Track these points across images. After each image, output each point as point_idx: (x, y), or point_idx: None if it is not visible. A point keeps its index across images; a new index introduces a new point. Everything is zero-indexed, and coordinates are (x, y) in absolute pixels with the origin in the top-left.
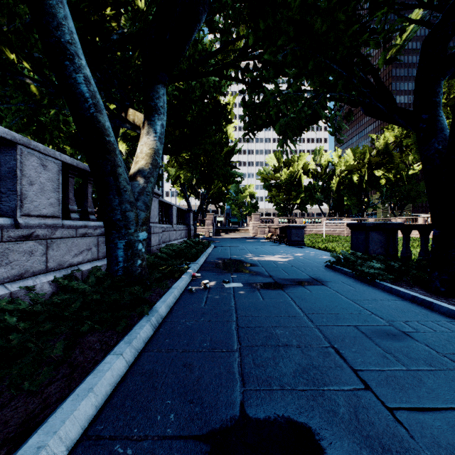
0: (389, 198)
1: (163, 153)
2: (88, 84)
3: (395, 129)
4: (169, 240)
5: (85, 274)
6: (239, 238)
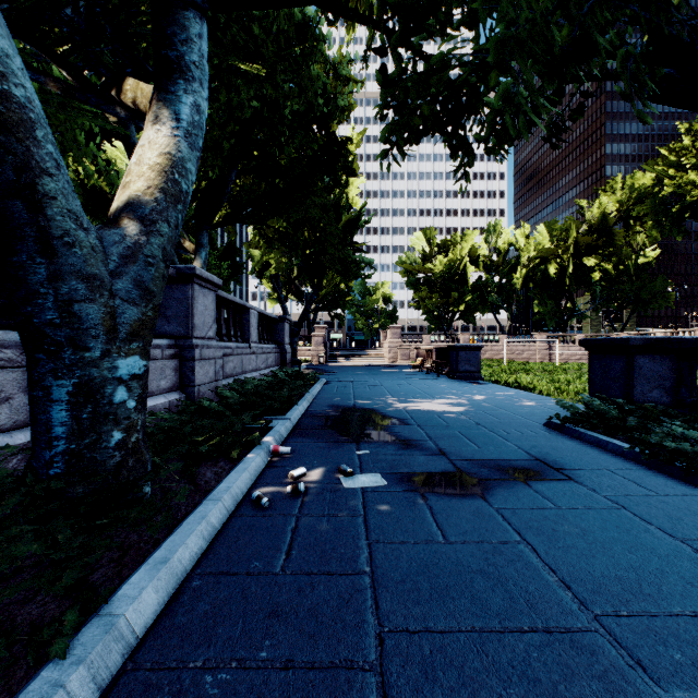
0: (606, 302)
1: (238, 220)
2: None
3: (617, 191)
4: (242, 371)
5: None
6: (367, 366)
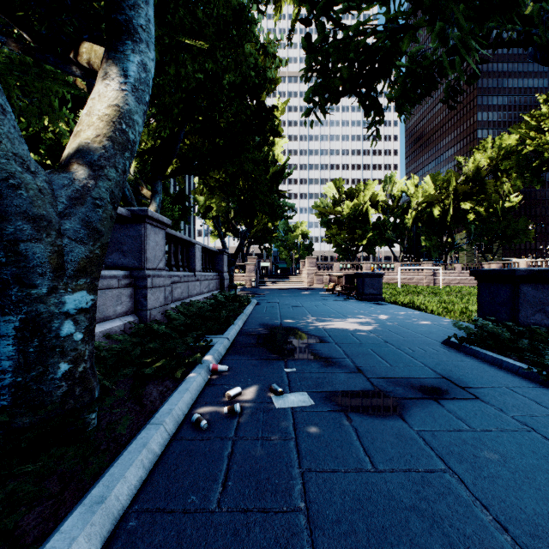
0: (479, 238)
1: (186, 171)
2: None
3: (488, 149)
4: (188, 296)
5: None
6: (290, 289)
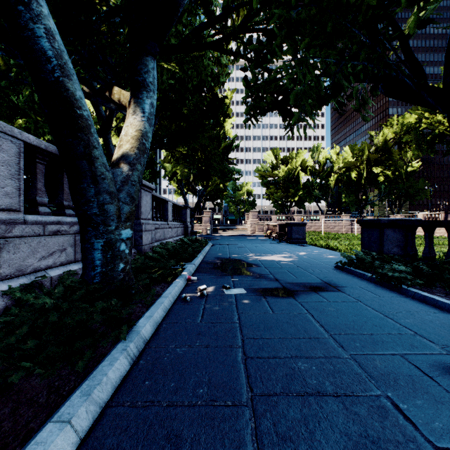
0: (388, 195)
1: (159, 147)
2: (51, 40)
3: (394, 125)
4: (164, 238)
5: (56, 281)
6: (237, 236)
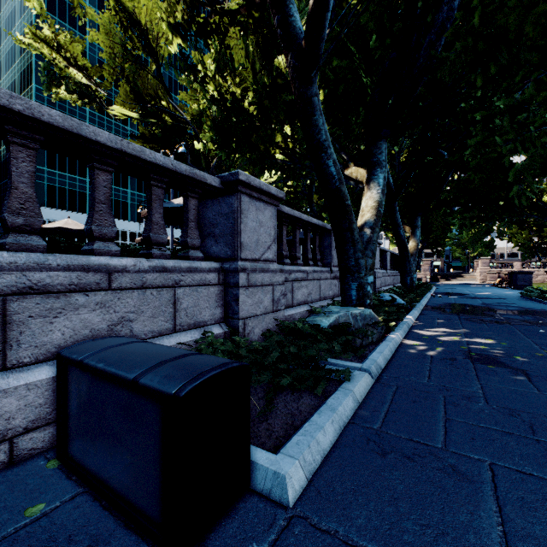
0: None
1: None
2: (403, 232)
3: None
4: None
5: None
6: (461, 284)
